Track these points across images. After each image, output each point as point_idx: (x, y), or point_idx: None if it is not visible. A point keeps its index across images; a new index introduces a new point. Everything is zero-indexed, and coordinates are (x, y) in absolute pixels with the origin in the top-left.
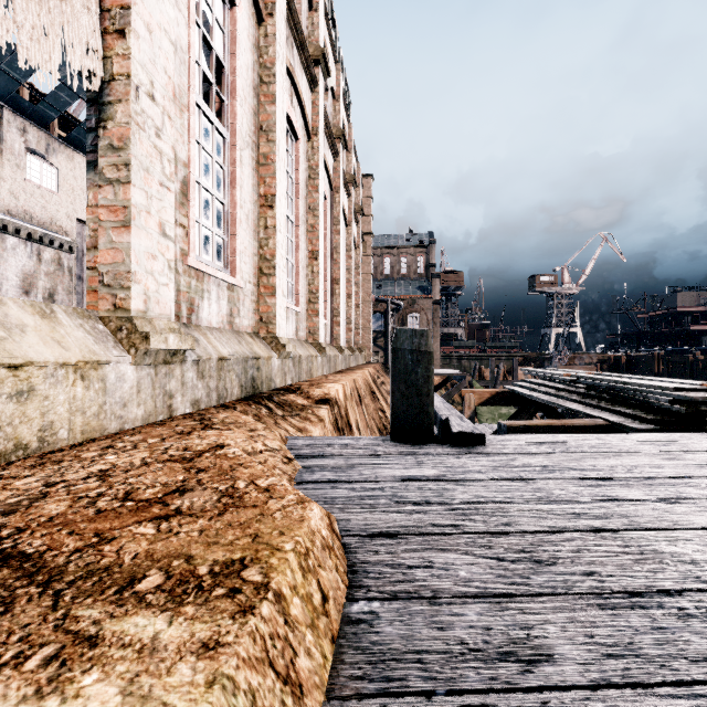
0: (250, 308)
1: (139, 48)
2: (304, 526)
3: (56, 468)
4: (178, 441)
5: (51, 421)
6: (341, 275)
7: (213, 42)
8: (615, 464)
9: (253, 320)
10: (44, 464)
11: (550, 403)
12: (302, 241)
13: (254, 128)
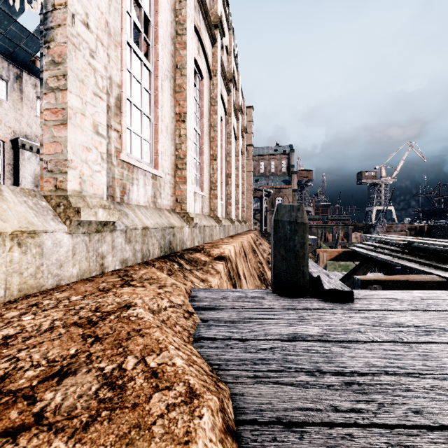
0: (168, 192)
1: None
2: None
3: None
4: (95, 299)
5: None
6: (232, 172)
7: (141, 2)
8: None
9: (171, 201)
10: None
11: (388, 261)
12: (206, 147)
13: (172, 66)
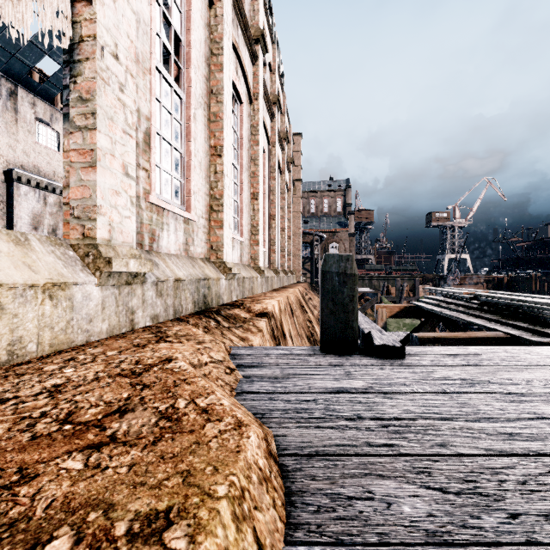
0: (202, 238)
1: (104, 13)
2: (239, 459)
3: (15, 382)
4: (132, 354)
5: (20, 336)
6: (277, 213)
7: (172, 19)
8: (530, 378)
9: (205, 248)
10: (7, 377)
11: (452, 317)
12: (245, 185)
13: (206, 92)
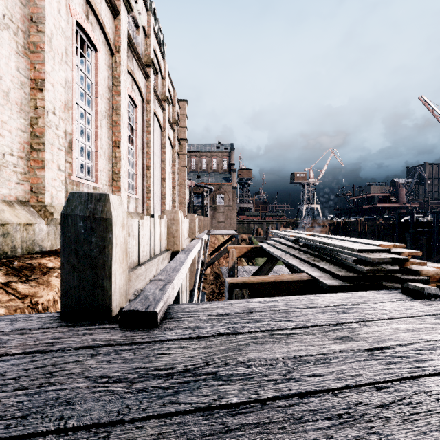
0: (12, 179)
1: None
2: None
3: None
4: None
5: None
6: (152, 164)
7: None
8: (279, 356)
9: (18, 190)
10: None
11: (279, 258)
12: (103, 132)
13: (21, 16)
